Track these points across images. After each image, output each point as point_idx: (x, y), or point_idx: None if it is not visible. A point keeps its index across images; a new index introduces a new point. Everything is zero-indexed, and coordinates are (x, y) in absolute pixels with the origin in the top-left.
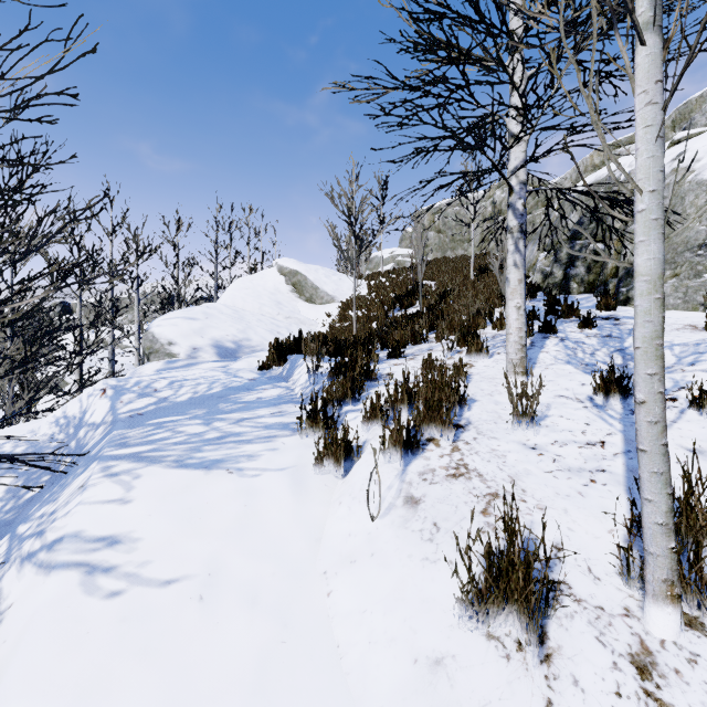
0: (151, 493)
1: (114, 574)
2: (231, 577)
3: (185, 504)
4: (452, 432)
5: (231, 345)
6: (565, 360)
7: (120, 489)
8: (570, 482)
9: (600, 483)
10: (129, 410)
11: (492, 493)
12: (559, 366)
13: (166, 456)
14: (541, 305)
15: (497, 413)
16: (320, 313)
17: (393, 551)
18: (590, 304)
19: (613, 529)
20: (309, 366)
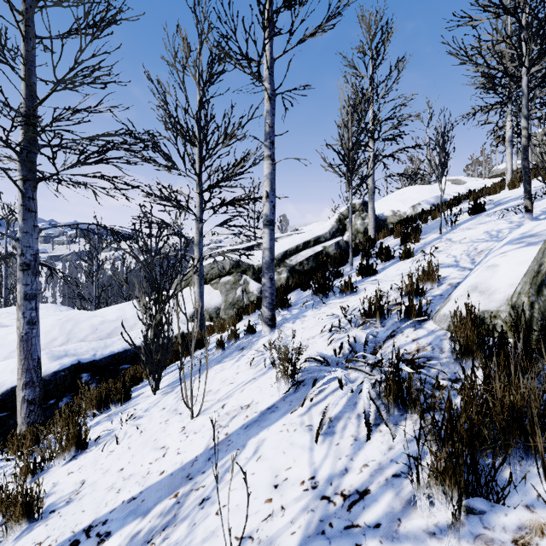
0: None
1: None
2: None
3: None
4: None
5: None
6: None
7: None
8: None
9: None
10: None
11: None
12: None
13: None
14: None
15: None
16: None
17: None
18: None
19: None
20: None
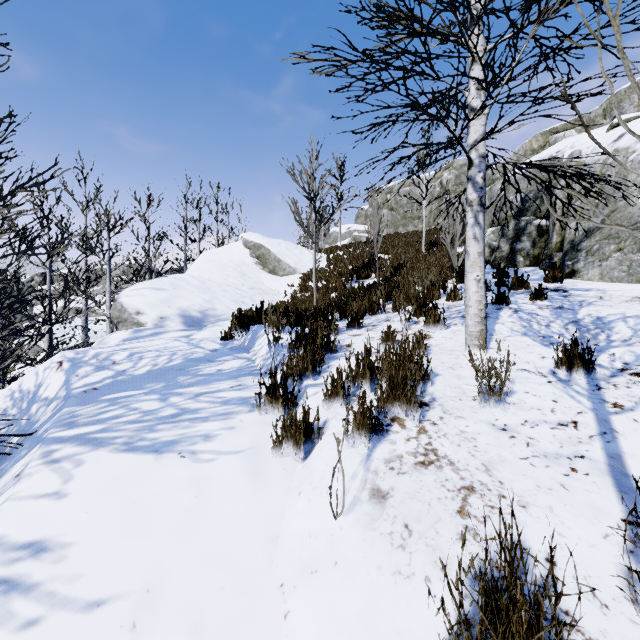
0: (92, 484)
1: (34, 594)
2: (172, 594)
3: (128, 497)
4: (418, 412)
5: (197, 314)
6: (521, 332)
7: (58, 480)
8: (549, 471)
9: (582, 472)
10: (84, 384)
11: (466, 486)
12: (516, 338)
13: (115, 438)
14: (490, 277)
15: (461, 389)
16: (283, 283)
17: (360, 560)
18: (537, 276)
19: (608, 534)
20: (270, 337)
